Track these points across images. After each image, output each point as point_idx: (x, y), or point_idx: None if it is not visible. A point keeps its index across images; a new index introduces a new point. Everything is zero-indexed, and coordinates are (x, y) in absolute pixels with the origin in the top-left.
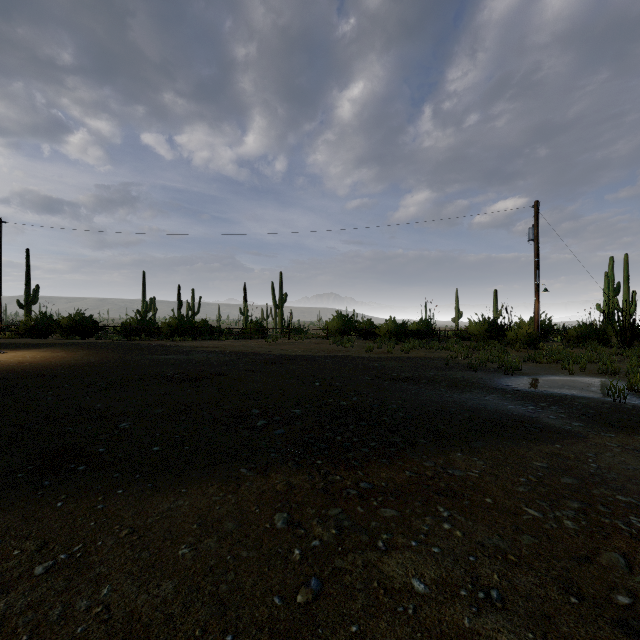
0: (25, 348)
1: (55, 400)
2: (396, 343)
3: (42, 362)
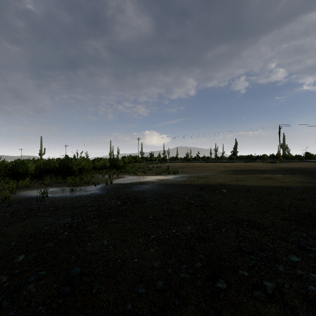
0: None
1: None
2: None
3: None
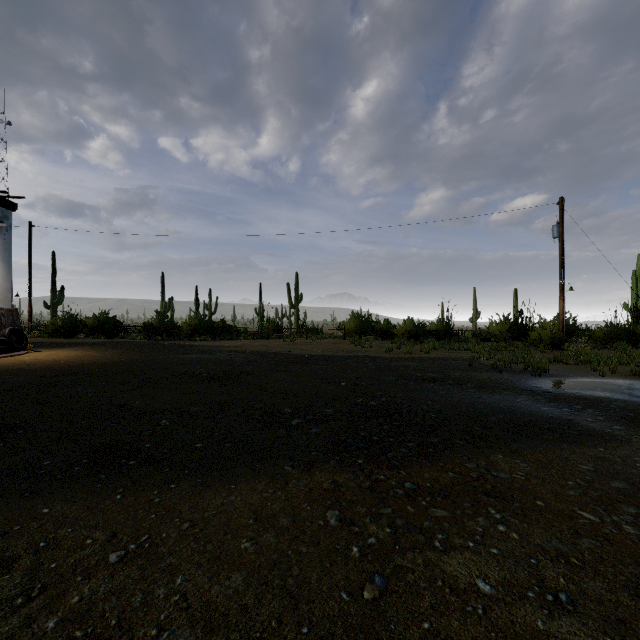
0: (57, 347)
1: (95, 397)
2: (415, 343)
3: (76, 361)
